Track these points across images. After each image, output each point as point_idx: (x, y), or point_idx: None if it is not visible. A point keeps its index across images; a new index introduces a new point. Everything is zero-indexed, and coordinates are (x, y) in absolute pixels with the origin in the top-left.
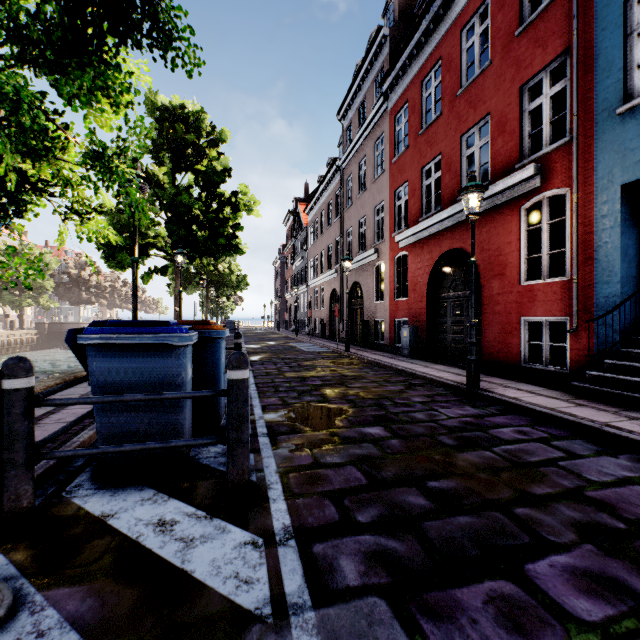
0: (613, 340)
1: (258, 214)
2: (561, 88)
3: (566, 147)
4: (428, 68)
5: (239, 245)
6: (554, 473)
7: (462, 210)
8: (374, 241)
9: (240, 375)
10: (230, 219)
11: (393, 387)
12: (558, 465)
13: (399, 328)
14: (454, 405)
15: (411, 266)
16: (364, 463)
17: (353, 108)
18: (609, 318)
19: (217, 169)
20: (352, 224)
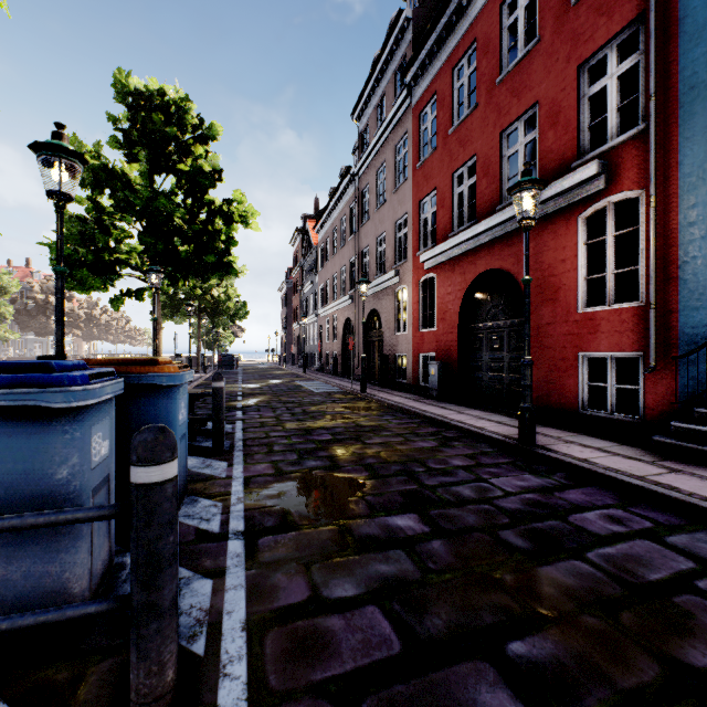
0: (705, 382)
1: (257, 227)
2: (632, 65)
3: (639, 138)
4: (460, 53)
5: (233, 264)
6: (701, 609)
7: (503, 221)
8: (395, 262)
9: (154, 475)
10: (221, 232)
11: (423, 443)
12: (698, 589)
13: (425, 364)
14: (508, 471)
15: (439, 290)
16: (394, 597)
17: (370, 107)
18: (699, 354)
19: (204, 169)
20: (369, 242)
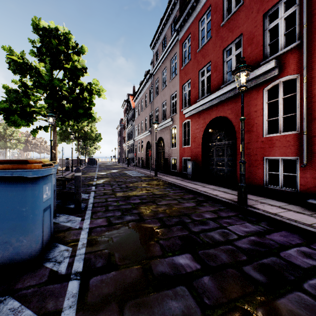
0: None
1: (104, 97)
2: (292, 12)
3: (297, 48)
4: (203, 13)
5: (92, 114)
6: None
7: (224, 93)
8: (170, 114)
9: None
10: (87, 98)
11: (188, 204)
12: None
13: (185, 163)
14: (236, 221)
15: (192, 127)
16: None
17: (159, 41)
18: None
19: (78, 67)
20: (158, 105)
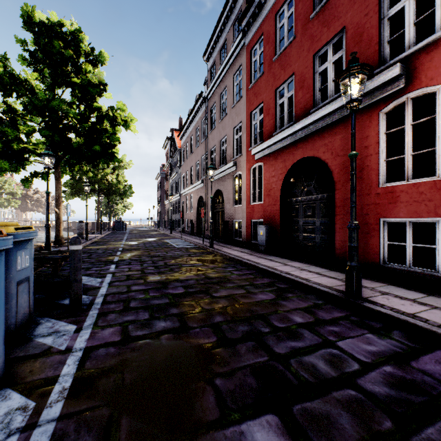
0: None
1: (135, 129)
2: None
3: (437, 43)
4: (282, 1)
5: (116, 154)
6: None
7: (316, 120)
8: (233, 156)
9: None
10: (107, 130)
11: (263, 295)
12: None
13: (254, 227)
14: (348, 330)
15: (266, 174)
16: None
17: (216, 50)
18: None
19: (92, 82)
20: (215, 143)
